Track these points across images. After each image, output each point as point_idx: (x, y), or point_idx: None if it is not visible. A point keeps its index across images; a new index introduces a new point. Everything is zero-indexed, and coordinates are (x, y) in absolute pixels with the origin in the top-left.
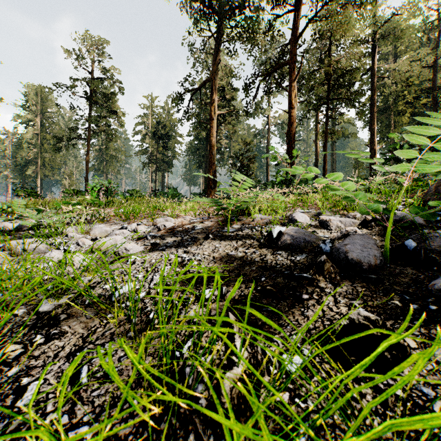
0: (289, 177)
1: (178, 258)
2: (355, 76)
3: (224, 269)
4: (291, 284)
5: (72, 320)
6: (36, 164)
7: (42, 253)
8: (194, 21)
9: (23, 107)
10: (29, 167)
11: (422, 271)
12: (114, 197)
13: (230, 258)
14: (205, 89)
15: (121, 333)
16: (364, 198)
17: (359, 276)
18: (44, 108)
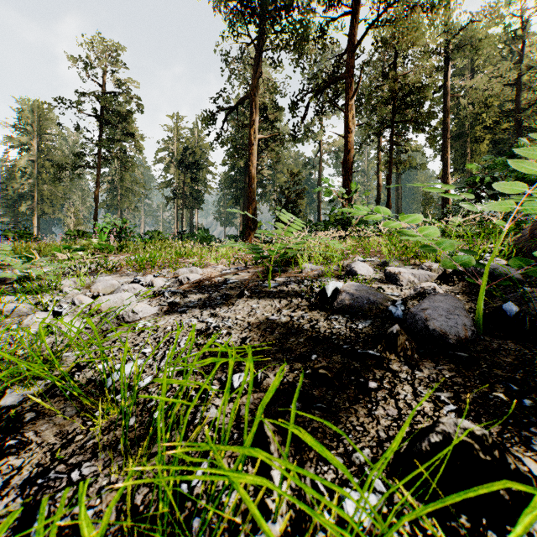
0: (345, 216)
1: (201, 324)
2: (425, 94)
3: (263, 340)
4: (353, 366)
5: (41, 421)
6: (32, 198)
7: (24, 316)
8: (230, 23)
9: (16, 127)
10: (23, 202)
11: (528, 346)
12: (129, 240)
13: (270, 325)
14: (243, 108)
15: (109, 445)
16: (451, 248)
17: (444, 354)
18: (42, 129)
